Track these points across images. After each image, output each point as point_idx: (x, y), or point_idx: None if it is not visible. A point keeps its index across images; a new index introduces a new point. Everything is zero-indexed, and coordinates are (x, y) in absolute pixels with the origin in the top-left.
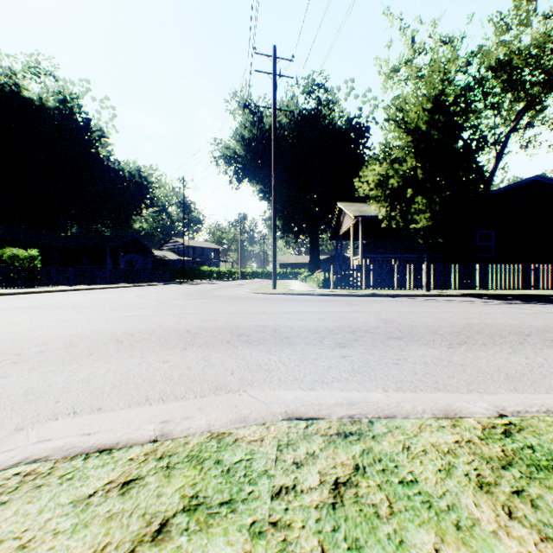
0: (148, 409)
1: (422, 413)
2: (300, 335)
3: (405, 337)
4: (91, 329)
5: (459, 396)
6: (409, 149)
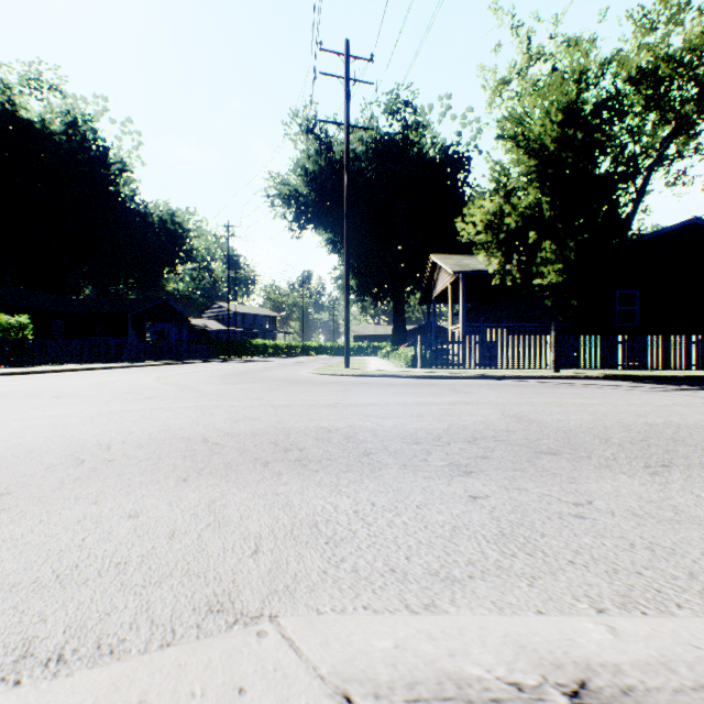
0: None
1: None
2: (388, 448)
3: (564, 451)
4: (47, 436)
5: None
6: (533, 177)
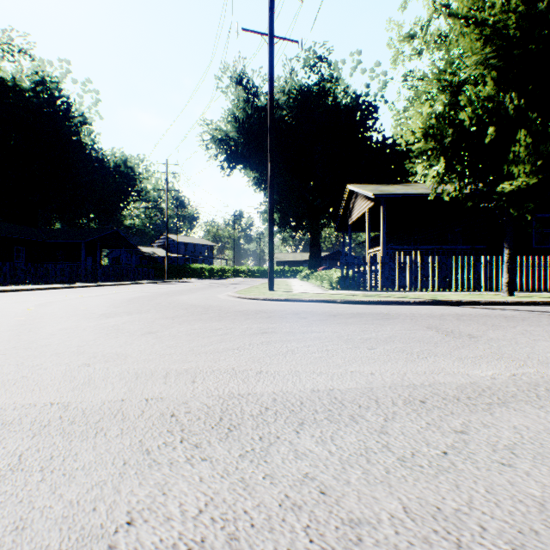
0: None
1: None
2: None
3: None
4: None
5: None
6: (494, 62)
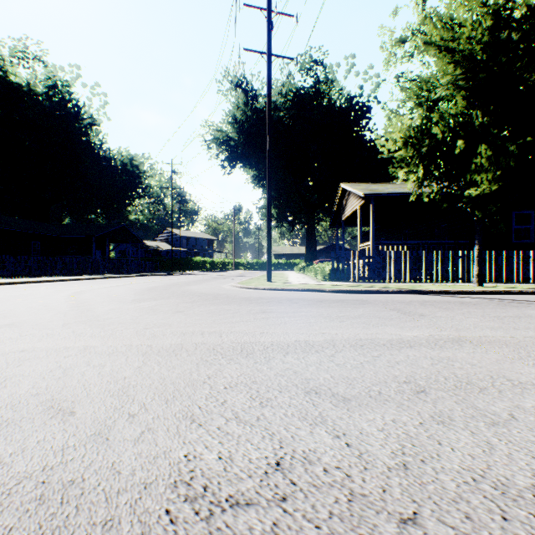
0: None
1: None
2: None
3: None
4: None
5: None
6: (462, 84)
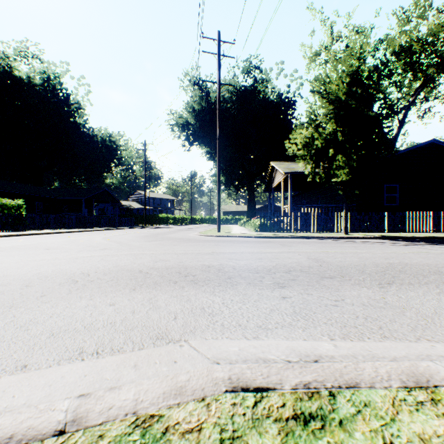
0: (77, 366)
1: (388, 379)
2: (241, 275)
3: (337, 276)
4: (52, 269)
5: (409, 345)
6: (331, 116)
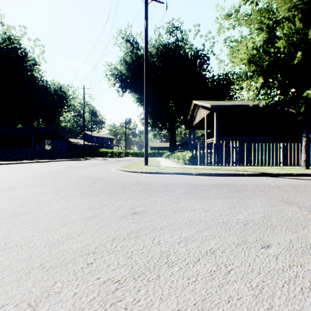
0: None
1: None
2: None
3: None
4: None
5: None
6: (301, 6)
